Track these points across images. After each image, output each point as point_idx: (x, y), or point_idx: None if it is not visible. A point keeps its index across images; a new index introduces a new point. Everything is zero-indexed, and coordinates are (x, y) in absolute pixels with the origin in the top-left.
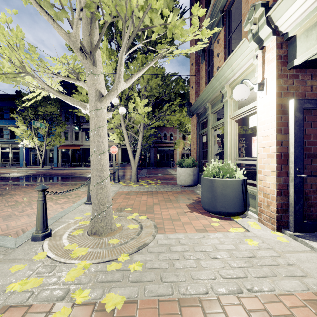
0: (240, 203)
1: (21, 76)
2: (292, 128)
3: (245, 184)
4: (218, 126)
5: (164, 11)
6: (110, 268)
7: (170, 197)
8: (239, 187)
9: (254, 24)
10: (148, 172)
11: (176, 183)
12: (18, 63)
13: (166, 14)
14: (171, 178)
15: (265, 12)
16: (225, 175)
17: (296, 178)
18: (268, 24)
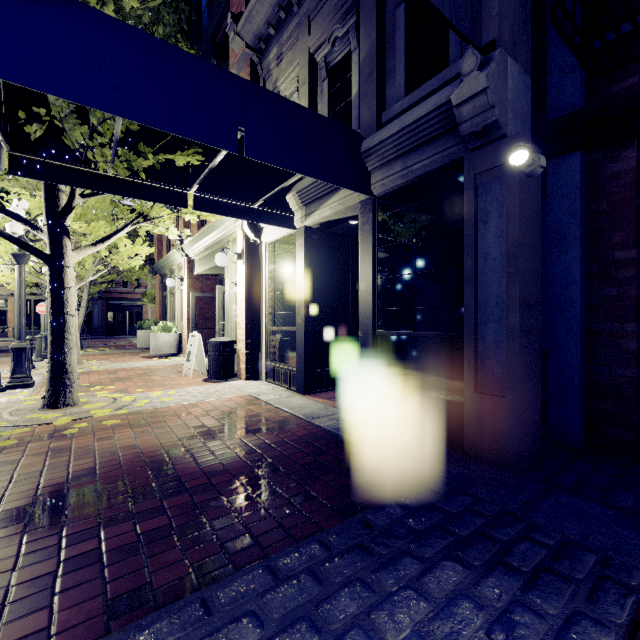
0: (174, 348)
1: (6, 265)
2: (191, 306)
3: (178, 336)
4: (174, 293)
5: (118, 259)
6: (90, 368)
7: (126, 355)
8: (173, 338)
9: (178, 246)
10: (93, 342)
11: (136, 348)
12: (8, 259)
13: (119, 260)
14: (131, 345)
15: (181, 244)
16: (166, 331)
17: (193, 329)
18: (183, 250)
